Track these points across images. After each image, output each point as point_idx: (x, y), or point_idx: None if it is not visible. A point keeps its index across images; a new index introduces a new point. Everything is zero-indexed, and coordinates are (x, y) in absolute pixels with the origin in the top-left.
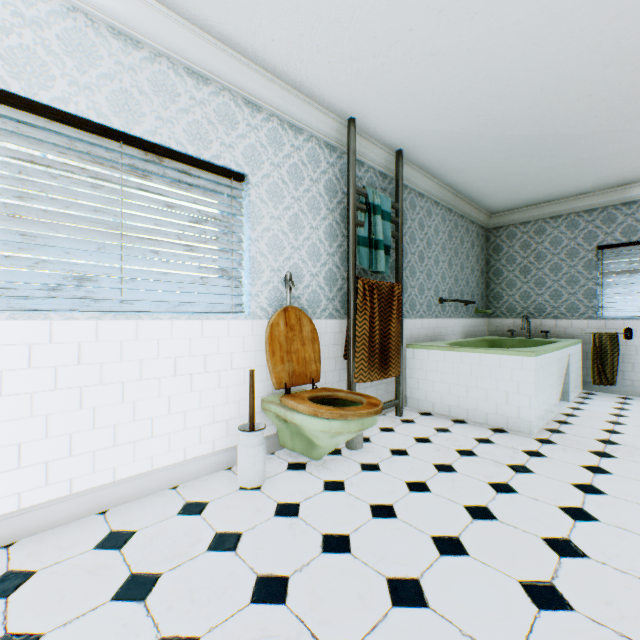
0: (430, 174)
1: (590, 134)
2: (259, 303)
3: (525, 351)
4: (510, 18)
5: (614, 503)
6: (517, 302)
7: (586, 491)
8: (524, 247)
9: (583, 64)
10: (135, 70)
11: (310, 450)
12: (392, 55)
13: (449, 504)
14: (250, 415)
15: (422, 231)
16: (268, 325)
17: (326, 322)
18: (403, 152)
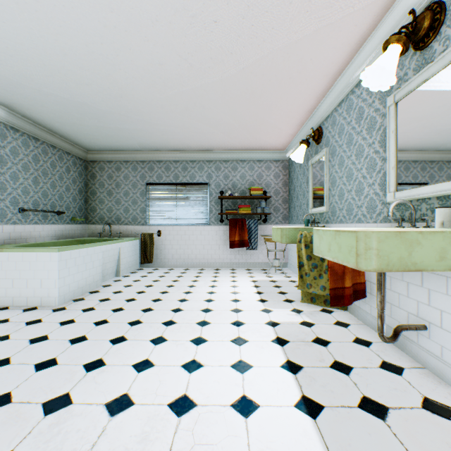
0: None
1: (111, 112)
2: None
3: (54, 248)
4: None
5: (45, 345)
6: (106, 214)
7: (35, 342)
8: (110, 177)
9: (63, 59)
10: None
11: None
12: None
13: None
14: None
15: None
16: None
17: None
18: None
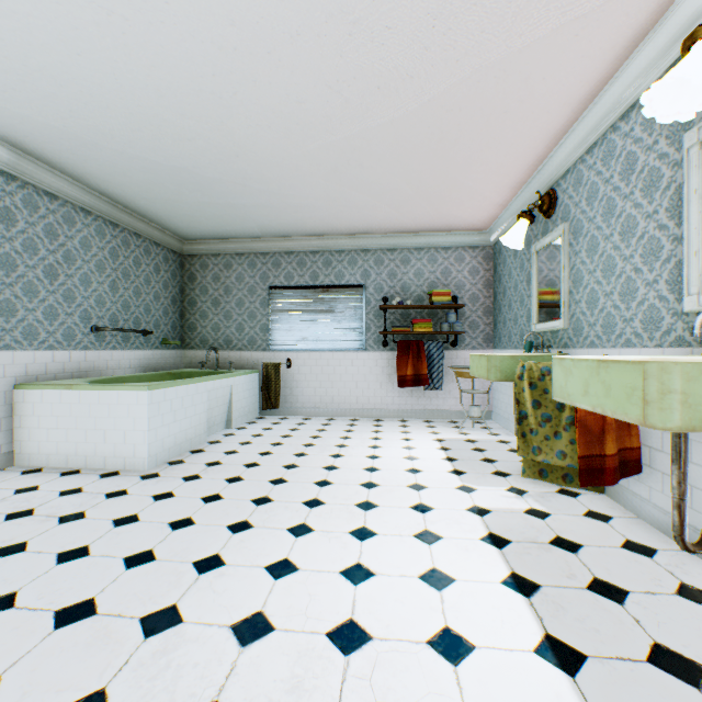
0: (64, 172)
1: (221, 180)
2: None
3: (142, 385)
4: (17, 4)
5: (135, 529)
6: (211, 334)
7: (121, 523)
8: (217, 279)
9: (158, 103)
10: None
11: None
12: None
13: None
14: None
15: (55, 241)
16: None
17: None
18: None
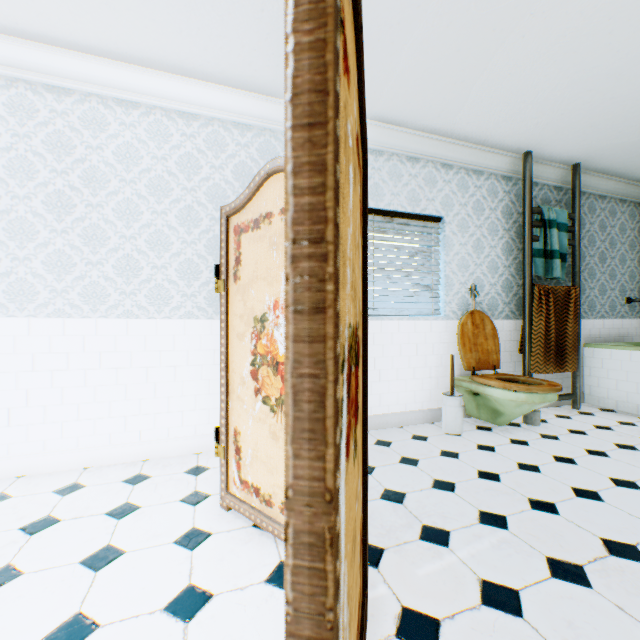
0: (613, 175)
1: None
2: (450, 308)
3: None
4: None
5: None
6: None
7: None
8: None
9: None
10: (380, 169)
11: (494, 418)
12: (570, 108)
13: (627, 466)
14: (451, 386)
15: (603, 232)
16: (459, 324)
17: (502, 322)
18: (580, 164)
